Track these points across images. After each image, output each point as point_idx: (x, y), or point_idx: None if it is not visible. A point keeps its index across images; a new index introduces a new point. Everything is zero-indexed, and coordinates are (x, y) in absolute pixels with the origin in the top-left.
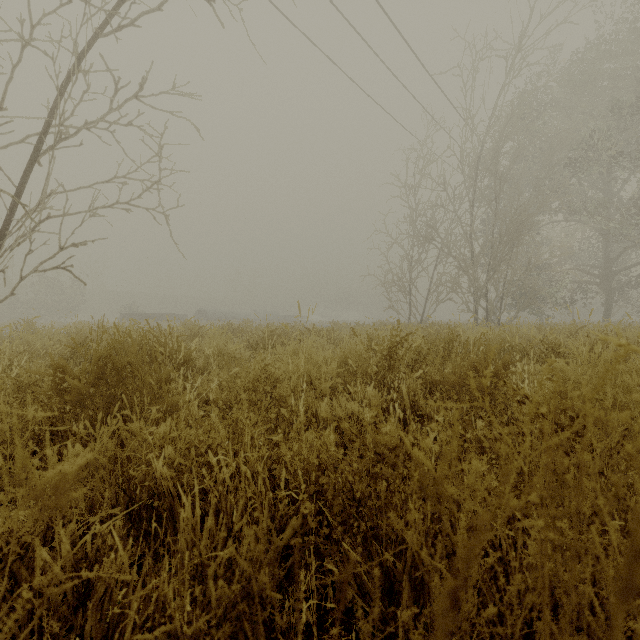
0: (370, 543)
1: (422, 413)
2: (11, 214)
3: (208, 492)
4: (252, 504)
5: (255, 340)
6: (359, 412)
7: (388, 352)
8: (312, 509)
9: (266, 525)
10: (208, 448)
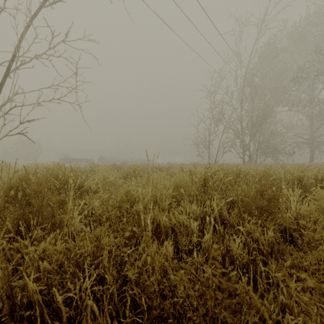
0: None
1: (227, 222)
2: None
3: (73, 299)
4: None
5: (126, 173)
6: (187, 222)
7: (203, 182)
8: None
9: None
10: (78, 258)
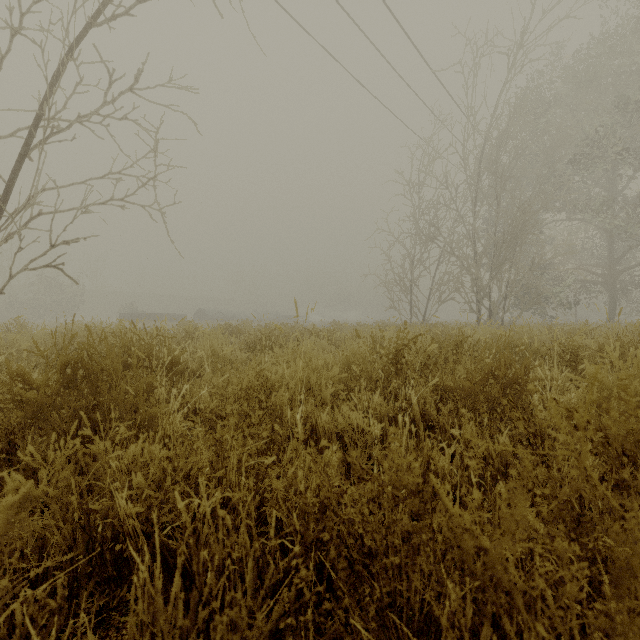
0: (386, 615)
1: (434, 424)
2: (0, 210)
3: (184, 530)
4: (232, 559)
5: (253, 341)
6: (364, 424)
7: (395, 355)
8: (310, 566)
9: (249, 589)
10: (187, 473)
